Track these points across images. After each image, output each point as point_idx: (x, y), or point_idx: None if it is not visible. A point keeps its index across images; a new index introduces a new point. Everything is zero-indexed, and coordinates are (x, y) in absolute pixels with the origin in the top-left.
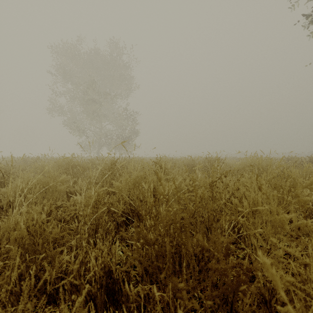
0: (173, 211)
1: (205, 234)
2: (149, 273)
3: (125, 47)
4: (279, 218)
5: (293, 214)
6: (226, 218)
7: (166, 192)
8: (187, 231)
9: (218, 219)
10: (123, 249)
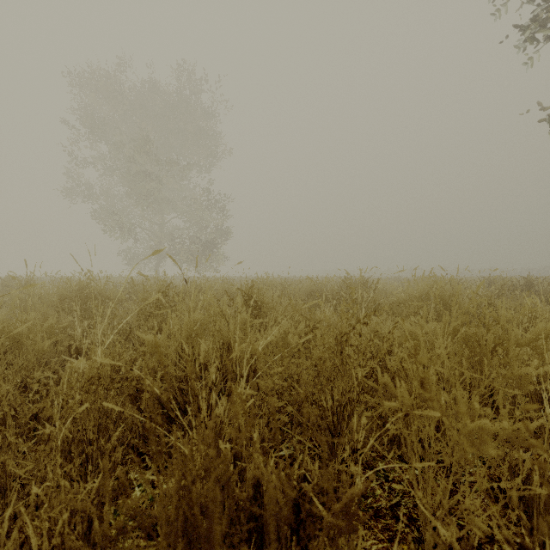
0: (187, 450)
1: (327, 440)
2: (193, 546)
3: (206, 80)
4: (472, 426)
5: (505, 424)
6: (361, 421)
7: (245, 356)
8: (215, 518)
9: (349, 414)
10: (71, 543)
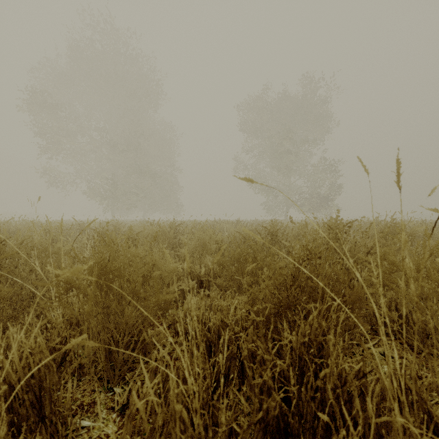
0: None
1: None
2: None
3: (323, 78)
4: None
5: None
6: None
7: None
8: None
9: None
10: None
